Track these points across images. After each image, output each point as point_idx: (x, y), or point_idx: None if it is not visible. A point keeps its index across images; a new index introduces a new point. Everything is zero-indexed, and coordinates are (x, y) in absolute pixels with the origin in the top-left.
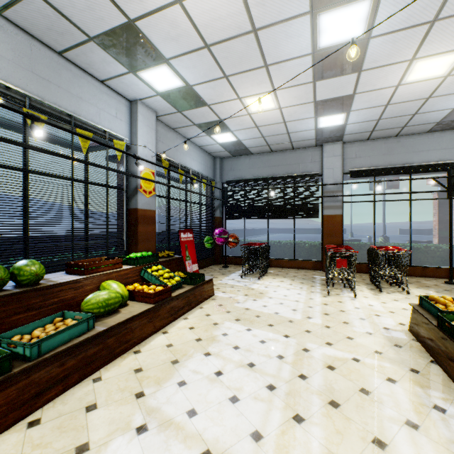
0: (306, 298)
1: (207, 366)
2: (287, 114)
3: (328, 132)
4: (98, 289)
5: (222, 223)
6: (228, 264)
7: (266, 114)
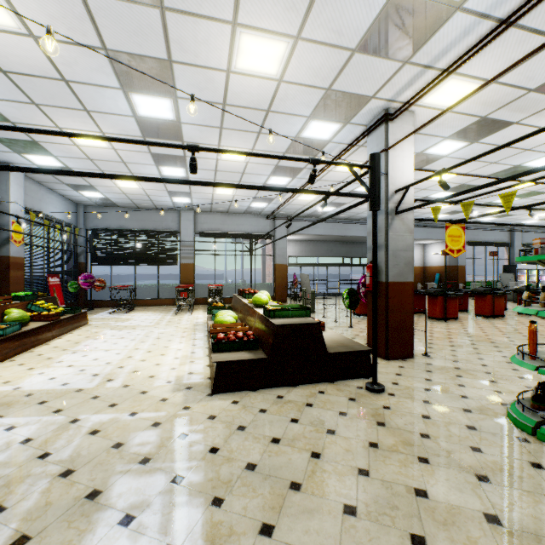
0: (161, 318)
1: (98, 341)
2: (149, 192)
3: (182, 204)
4: (2, 315)
5: (86, 268)
6: (93, 307)
7: (132, 189)
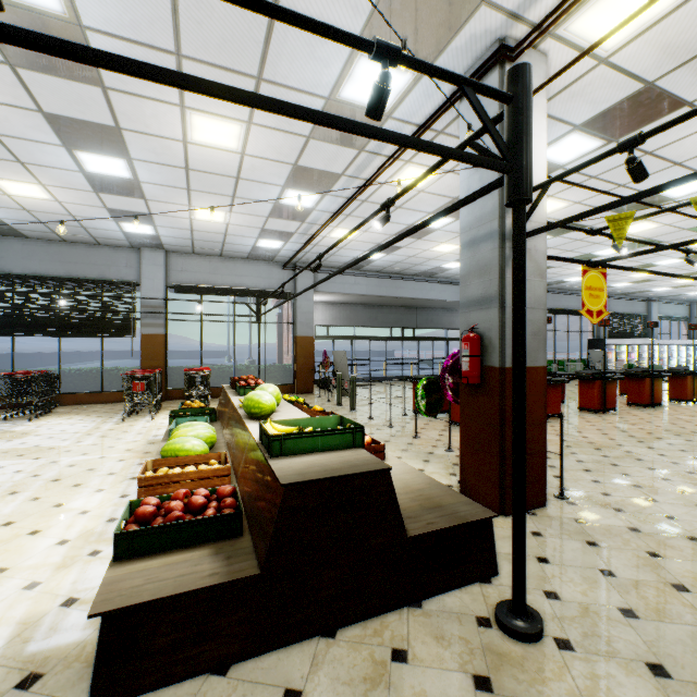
0: (92, 428)
1: None
2: (74, 209)
3: (141, 237)
4: None
5: None
6: None
7: (38, 201)
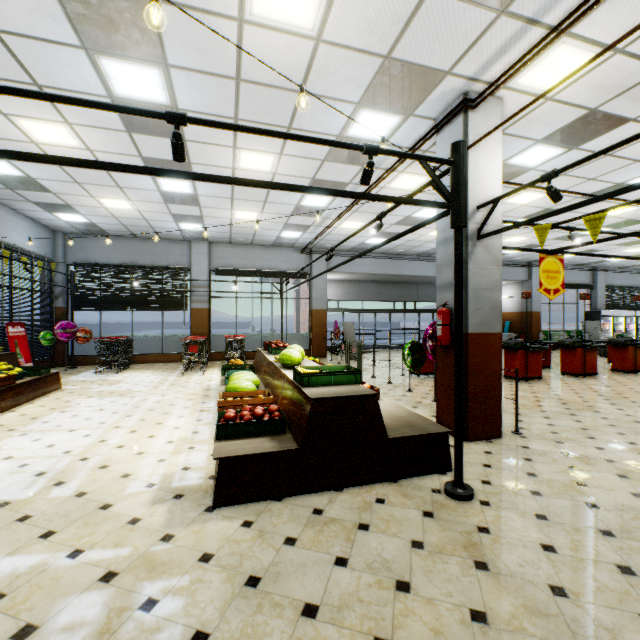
0: (162, 379)
1: (65, 415)
2: (148, 215)
3: (192, 233)
4: None
5: (67, 314)
6: (76, 365)
7: (125, 211)
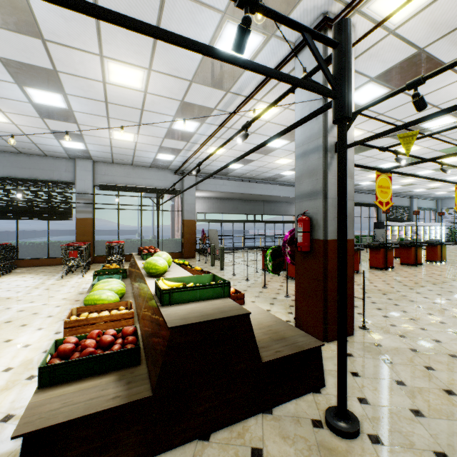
0: (39, 283)
1: None
2: (26, 130)
3: (76, 151)
4: None
5: None
6: None
7: (0, 124)
